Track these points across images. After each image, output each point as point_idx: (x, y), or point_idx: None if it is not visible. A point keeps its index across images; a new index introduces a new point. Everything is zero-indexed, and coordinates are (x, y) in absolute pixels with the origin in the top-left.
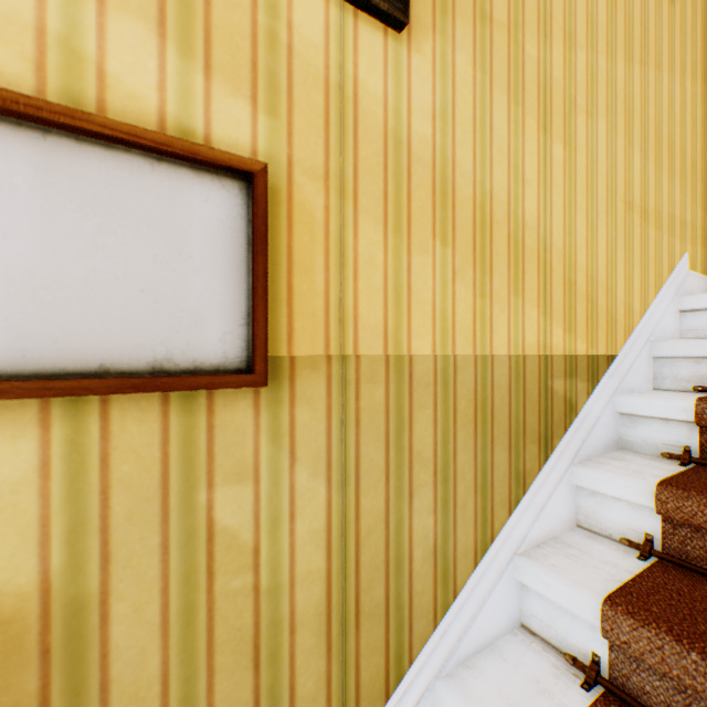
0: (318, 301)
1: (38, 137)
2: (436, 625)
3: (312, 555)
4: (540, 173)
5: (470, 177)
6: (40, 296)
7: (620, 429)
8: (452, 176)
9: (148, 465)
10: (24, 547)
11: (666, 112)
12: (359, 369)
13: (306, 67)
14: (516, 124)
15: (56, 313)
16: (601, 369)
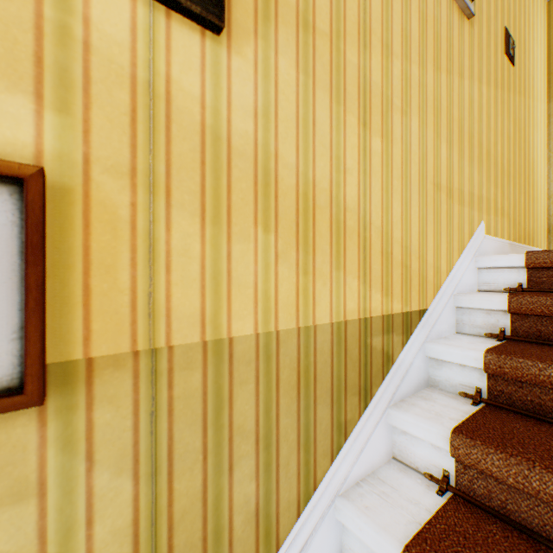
0: (123, 297)
1: None
2: None
3: None
4: (361, 163)
5: (293, 168)
6: None
7: (429, 369)
8: (275, 168)
9: None
10: None
11: (467, 111)
12: (173, 359)
13: (108, 64)
14: (338, 120)
15: None
16: (414, 322)
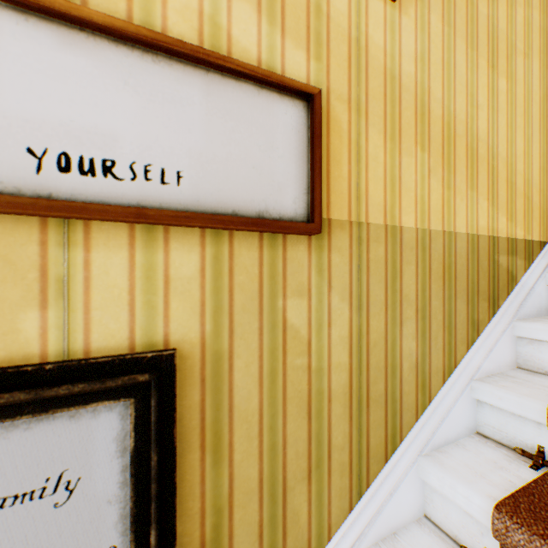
0: (344, 184)
1: (204, 74)
2: (417, 419)
3: (340, 352)
4: (489, 100)
5: (439, 102)
6: (205, 167)
7: None
8: (427, 101)
9: (252, 278)
10: (193, 316)
11: None
12: (368, 232)
13: (337, 28)
14: (472, 64)
15: (212, 178)
16: (535, 252)
